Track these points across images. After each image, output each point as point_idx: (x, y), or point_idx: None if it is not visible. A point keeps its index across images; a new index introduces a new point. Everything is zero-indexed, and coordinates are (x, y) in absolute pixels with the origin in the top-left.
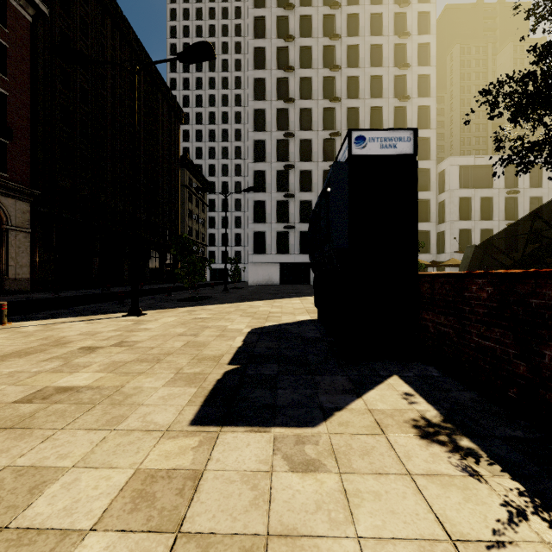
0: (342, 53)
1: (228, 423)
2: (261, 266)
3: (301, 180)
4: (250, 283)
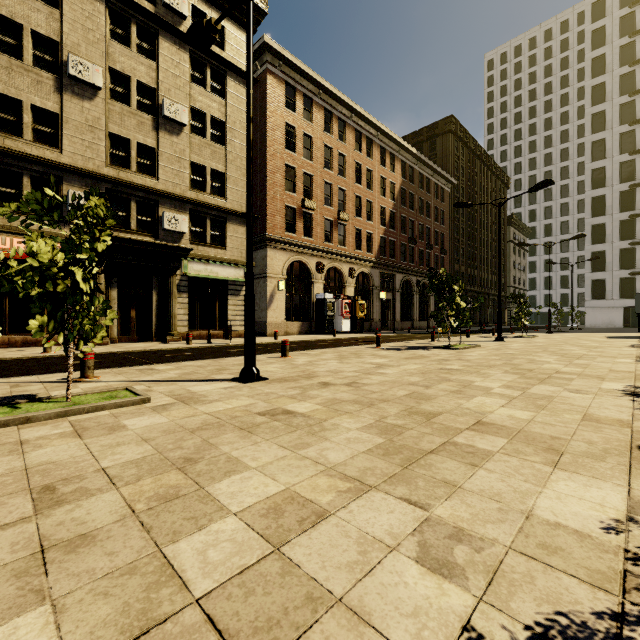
0: None
1: (609, 338)
2: (600, 310)
3: None
4: (587, 326)
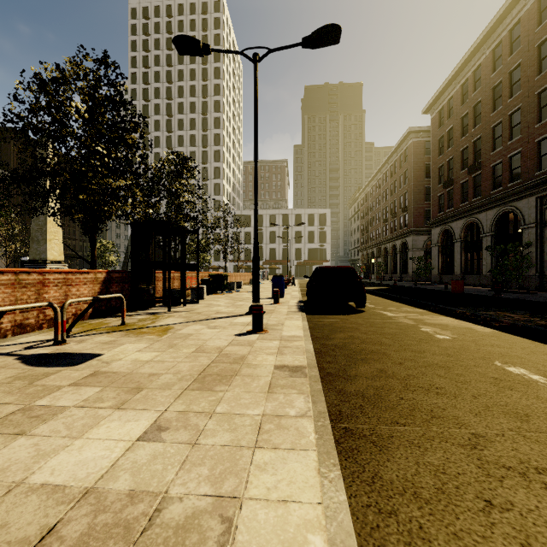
0: None
1: None
2: None
3: None
4: None
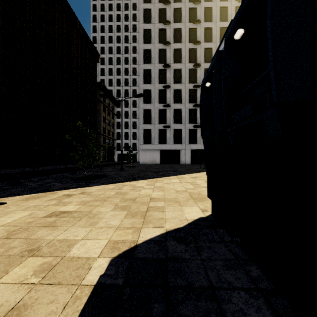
0: (201, 13)
1: None
2: (148, 152)
3: (174, 96)
4: (141, 163)
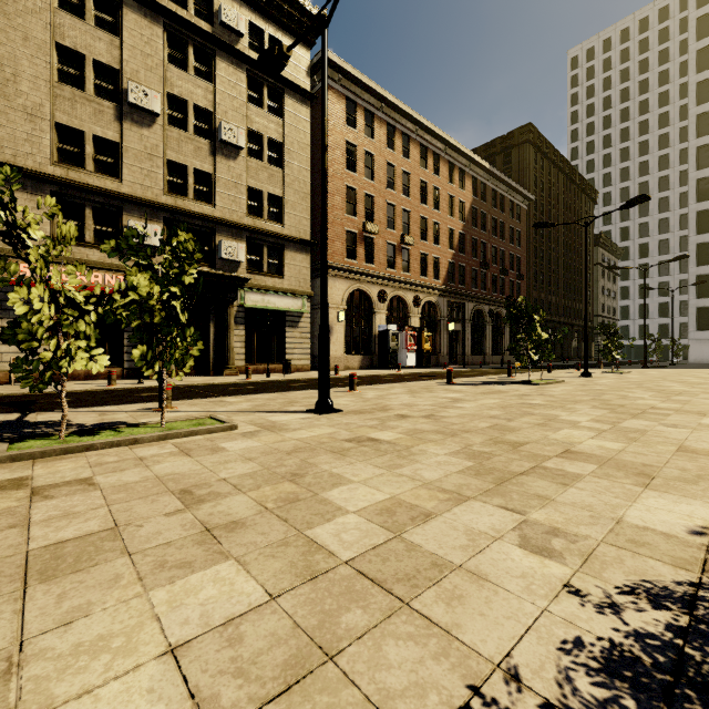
0: None
1: None
2: (707, 343)
3: None
4: (691, 361)
